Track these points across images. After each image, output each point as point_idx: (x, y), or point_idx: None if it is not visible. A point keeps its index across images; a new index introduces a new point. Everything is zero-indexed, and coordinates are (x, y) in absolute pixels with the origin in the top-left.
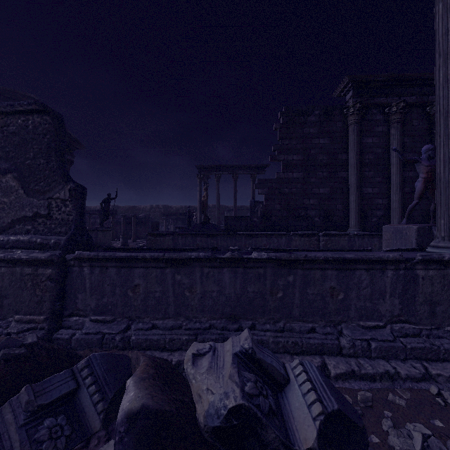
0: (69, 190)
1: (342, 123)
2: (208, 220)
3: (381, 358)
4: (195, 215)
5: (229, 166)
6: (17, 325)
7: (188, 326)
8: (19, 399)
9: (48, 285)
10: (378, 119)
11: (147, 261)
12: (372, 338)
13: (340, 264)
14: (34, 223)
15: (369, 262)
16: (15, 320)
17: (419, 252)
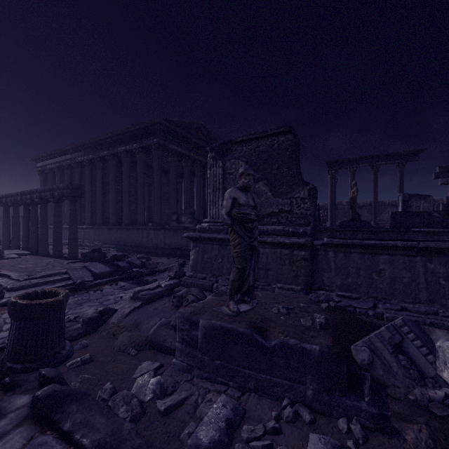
0: (307, 190)
1: None
2: (358, 217)
3: None
4: (321, 213)
5: (367, 158)
6: (280, 291)
7: (446, 314)
8: (380, 334)
9: (302, 264)
10: None
11: (394, 249)
12: None
13: None
14: (278, 217)
15: None
16: (277, 287)
17: None
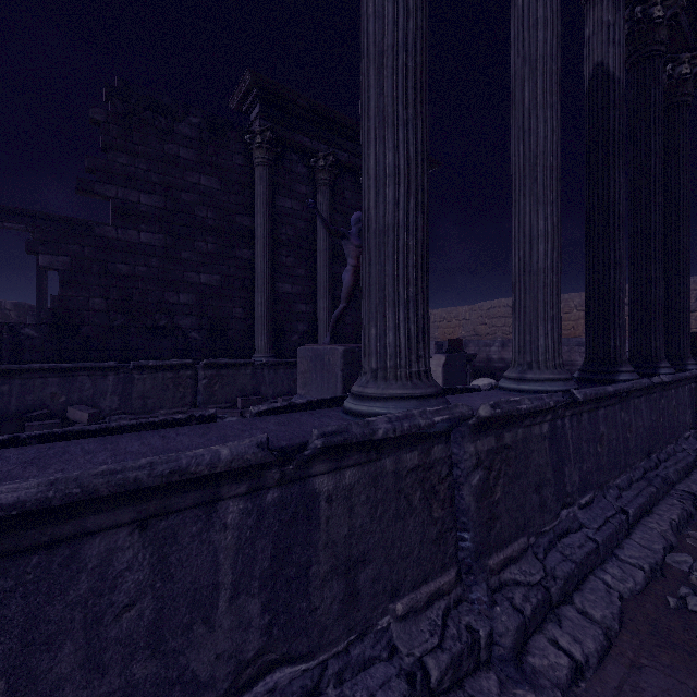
0: None
1: (243, 158)
2: None
3: None
4: None
5: (23, 213)
6: None
7: None
8: None
9: None
10: (301, 173)
11: None
12: None
13: None
14: None
15: (145, 493)
16: None
17: (332, 408)
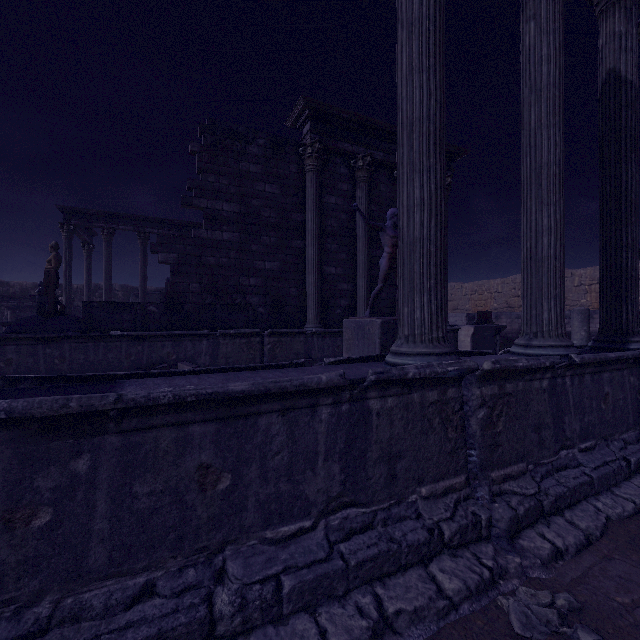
0: None
1: (297, 167)
2: (61, 309)
3: (302, 611)
4: (62, 301)
5: (132, 218)
6: None
7: None
8: None
9: None
10: (343, 173)
11: None
12: (286, 567)
13: (223, 408)
14: None
15: (285, 396)
16: None
17: (377, 362)
